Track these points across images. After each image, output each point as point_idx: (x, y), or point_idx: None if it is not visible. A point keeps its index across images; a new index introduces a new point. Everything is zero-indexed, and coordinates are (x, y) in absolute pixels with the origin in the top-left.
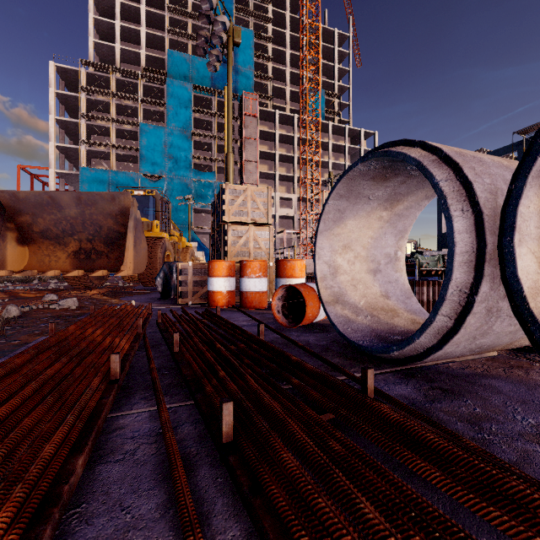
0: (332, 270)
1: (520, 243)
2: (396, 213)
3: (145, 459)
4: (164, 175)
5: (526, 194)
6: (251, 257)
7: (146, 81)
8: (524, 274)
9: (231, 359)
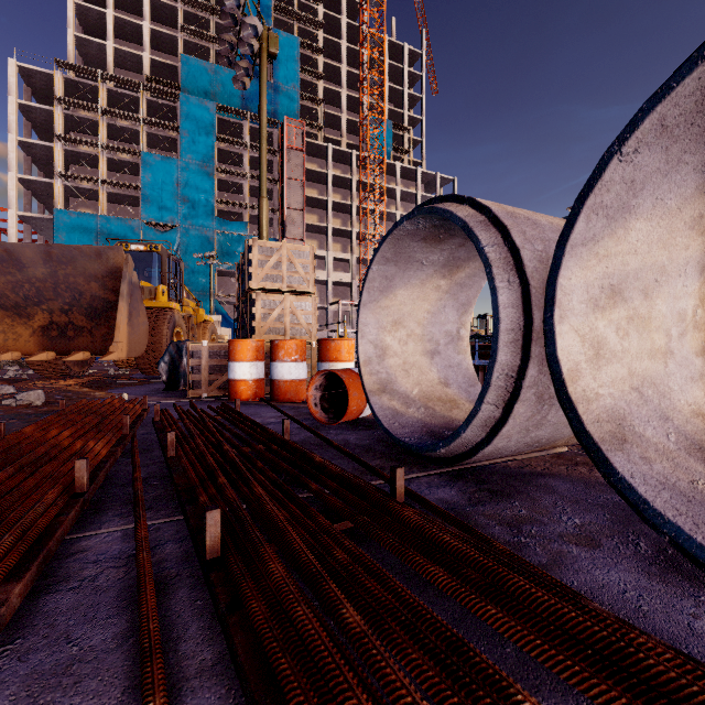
0: (378, 351)
1: (561, 320)
2: (457, 281)
3: (108, 585)
4: (176, 224)
5: (565, 265)
6: (288, 336)
7: (151, 95)
8: (565, 355)
9: (238, 463)
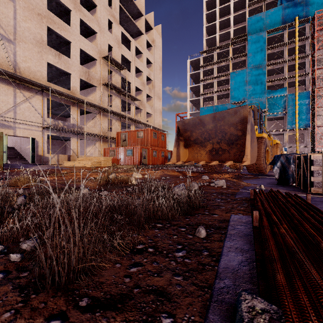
0: None
1: None
2: None
3: None
4: (245, 100)
5: None
6: None
7: (233, 46)
8: None
9: None
